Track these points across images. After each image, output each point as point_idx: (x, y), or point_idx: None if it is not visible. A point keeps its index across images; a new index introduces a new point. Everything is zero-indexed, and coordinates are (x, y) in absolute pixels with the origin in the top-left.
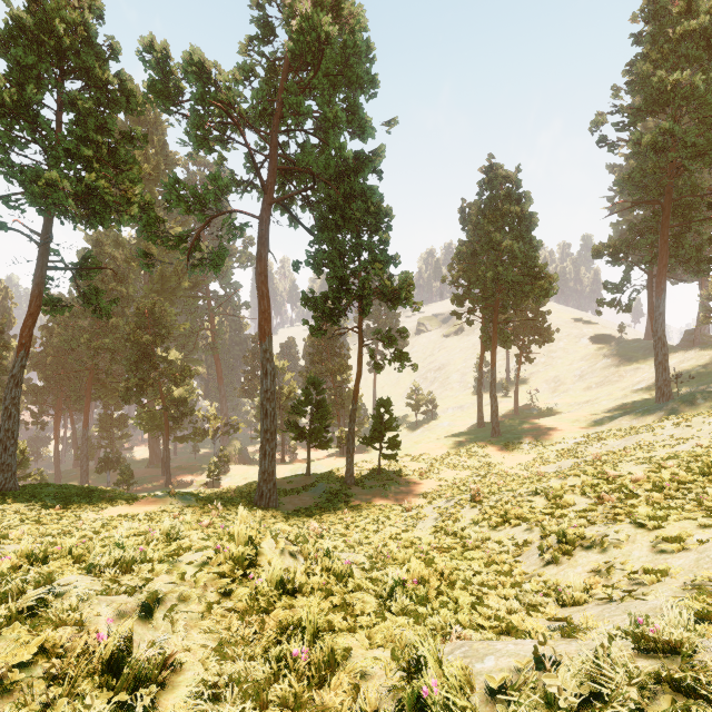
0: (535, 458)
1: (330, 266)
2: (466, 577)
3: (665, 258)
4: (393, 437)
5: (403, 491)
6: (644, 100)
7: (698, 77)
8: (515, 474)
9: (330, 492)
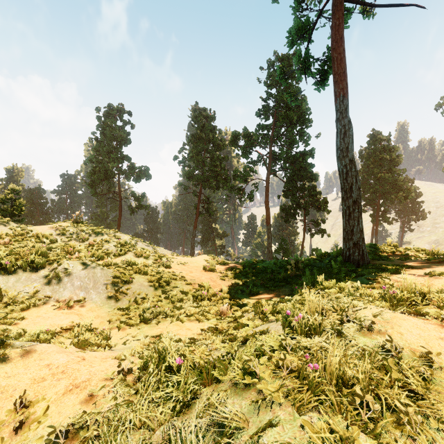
0: None
1: (292, 196)
2: None
3: None
4: None
5: None
6: None
7: None
8: None
9: None
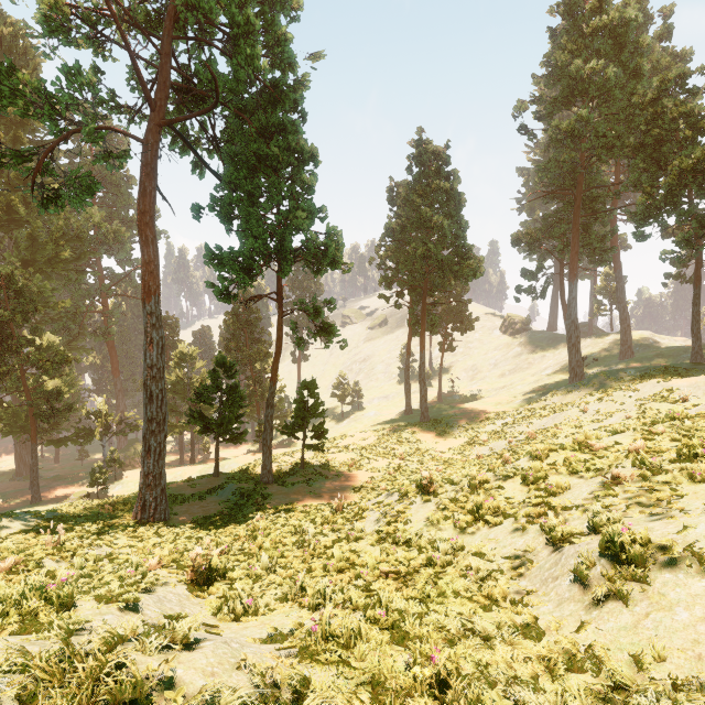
0: (467, 441)
1: (242, 214)
2: (479, 661)
3: (577, 246)
4: (319, 425)
5: (331, 486)
6: (561, 91)
7: (610, 68)
8: (451, 458)
9: (241, 494)
